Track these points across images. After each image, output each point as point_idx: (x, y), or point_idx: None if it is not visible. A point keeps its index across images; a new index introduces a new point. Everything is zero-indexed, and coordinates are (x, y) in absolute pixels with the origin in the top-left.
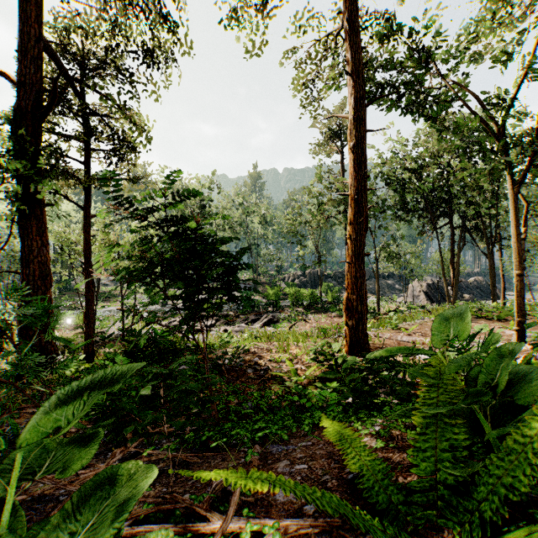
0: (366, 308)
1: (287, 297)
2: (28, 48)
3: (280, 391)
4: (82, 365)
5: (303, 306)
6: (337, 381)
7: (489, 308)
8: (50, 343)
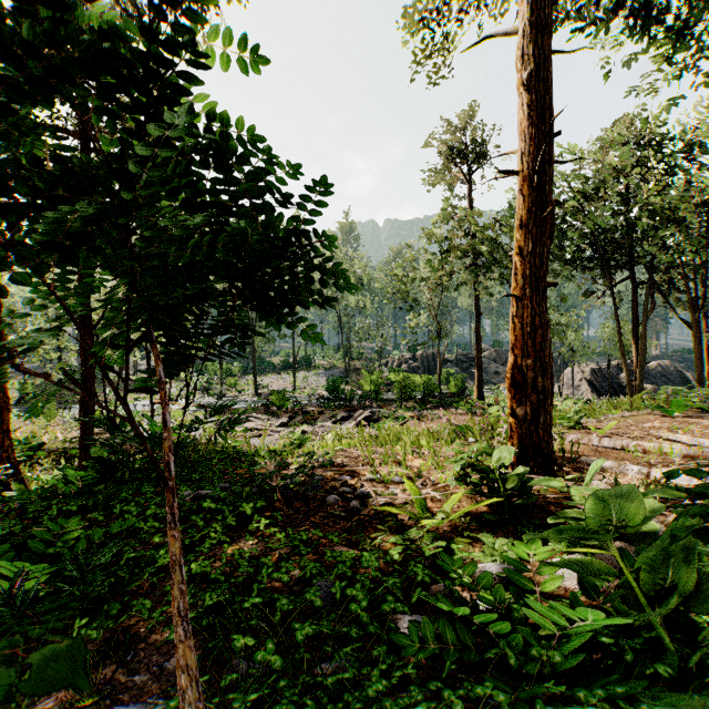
0: (551, 383)
1: (390, 388)
2: None
3: (396, 551)
4: None
5: (415, 400)
6: (511, 525)
7: None
8: (2, 445)
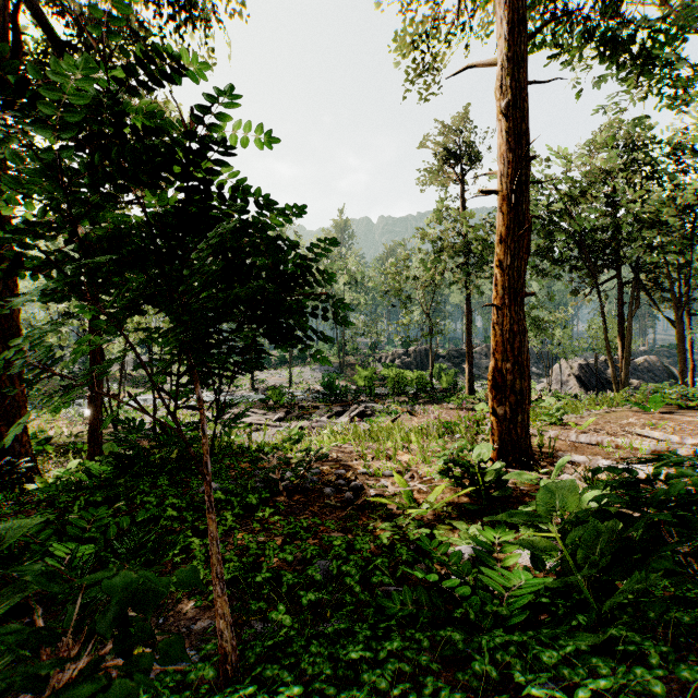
0: (529, 385)
1: (384, 383)
2: None
3: (384, 536)
4: (69, 476)
5: (407, 394)
6: (488, 514)
7: None
8: (20, 441)
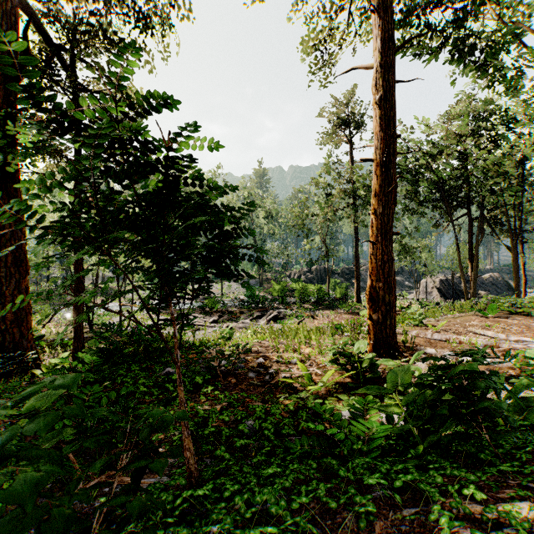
0: (395, 298)
1: (293, 293)
2: (0, 2)
3: (291, 405)
4: (62, 364)
5: (310, 302)
6: None
7: (525, 303)
8: (27, 338)
